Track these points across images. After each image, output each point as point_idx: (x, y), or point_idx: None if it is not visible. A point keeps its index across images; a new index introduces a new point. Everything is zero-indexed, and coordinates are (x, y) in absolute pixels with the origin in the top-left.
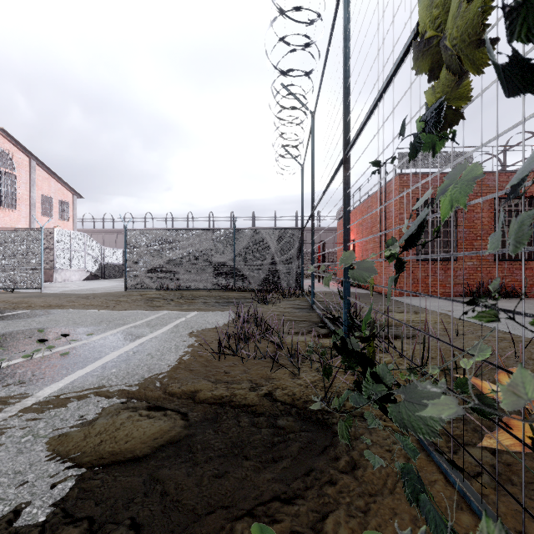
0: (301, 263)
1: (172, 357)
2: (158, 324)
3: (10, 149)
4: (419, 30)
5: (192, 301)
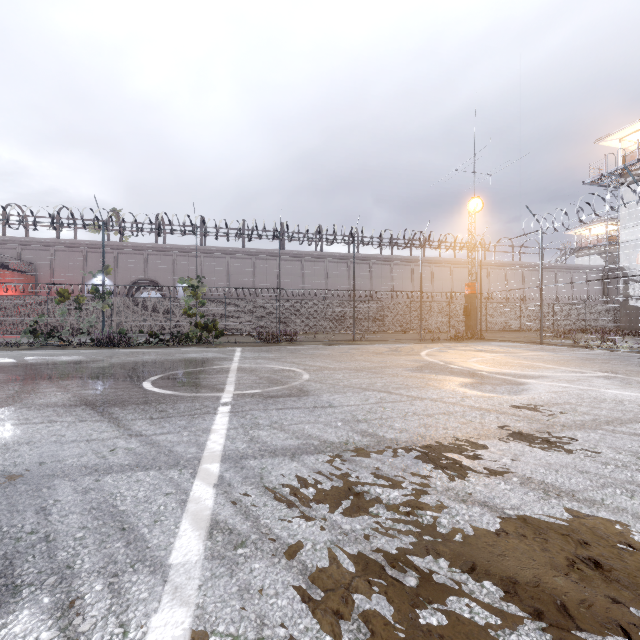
0: None
1: None
2: None
3: None
4: (60, 291)
5: None
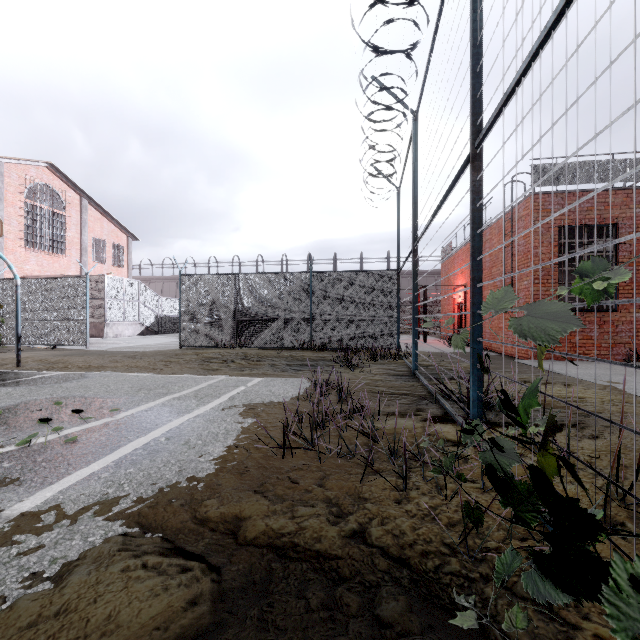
0: (397, 314)
1: (217, 449)
2: (210, 394)
3: (59, 187)
4: None
5: (257, 363)
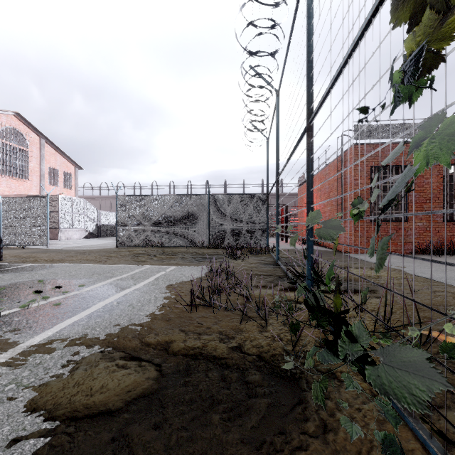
0: (267, 224)
1: (151, 308)
2: (141, 277)
3: (24, 130)
4: None
5: (172, 257)
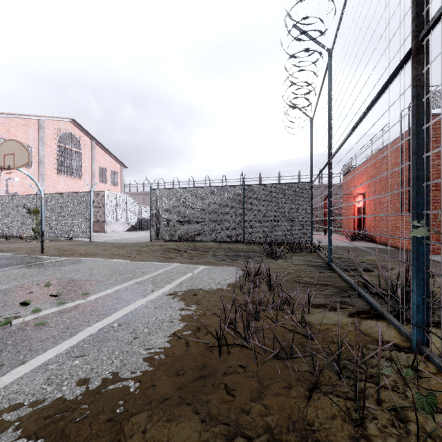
0: (310, 217)
1: (159, 340)
2: (164, 280)
3: (78, 134)
4: None
5: (203, 253)
